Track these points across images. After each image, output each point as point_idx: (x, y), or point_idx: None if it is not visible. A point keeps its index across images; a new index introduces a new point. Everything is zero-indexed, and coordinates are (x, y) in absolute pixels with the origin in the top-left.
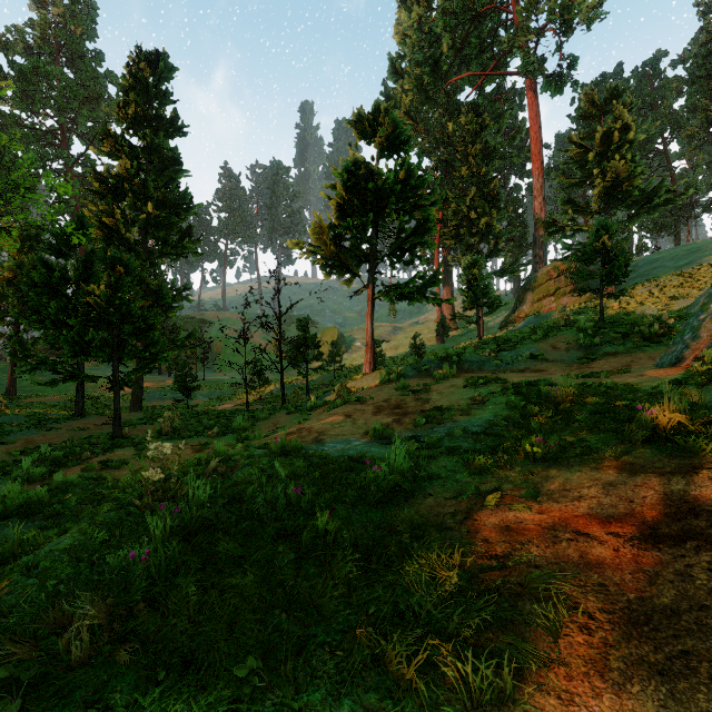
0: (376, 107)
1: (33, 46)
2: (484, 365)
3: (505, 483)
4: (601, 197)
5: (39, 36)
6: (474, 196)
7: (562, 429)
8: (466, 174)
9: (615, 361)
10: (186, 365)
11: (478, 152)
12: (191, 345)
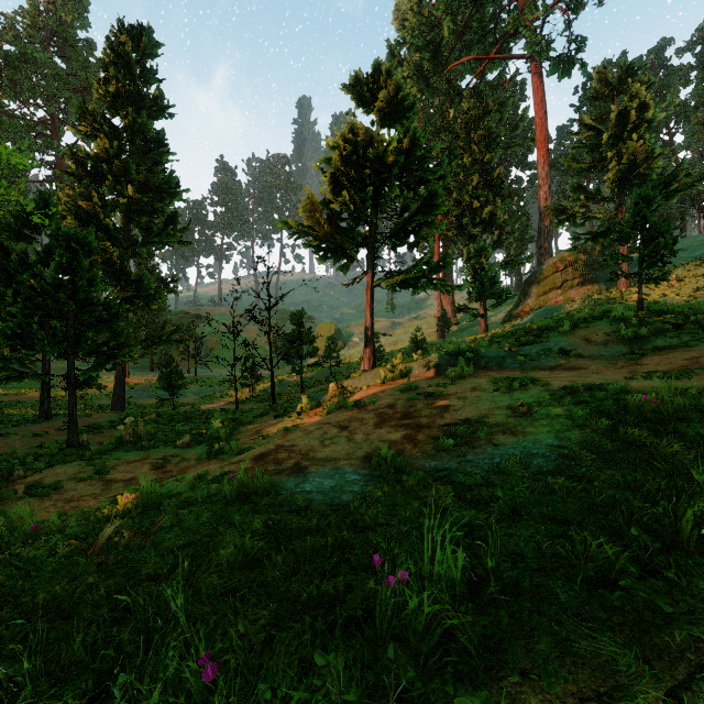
0: (376, 68)
1: (23, 34)
2: (504, 361)
3: (702, 642)
4: (615, 182)
5: (29, 23)
6: (477, 184)
7: None
8: (469, 161)
9: (675, 356)
10: (171, 361)
11: (481, 139)
12: (178, 340)
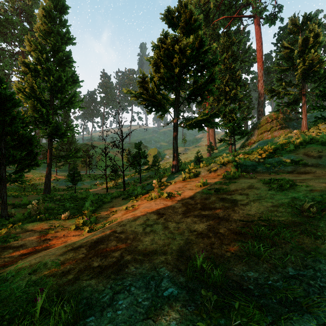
0: (179, 4)
1: (8, 10)
2: (256, 168)
3: None
4: (301, 75)
5: (11, 5)
6: (228, 79)
7: None
8: (223, 68)
9: None
10: (74, 167)
11: (230, 57)
12: (78, 156)
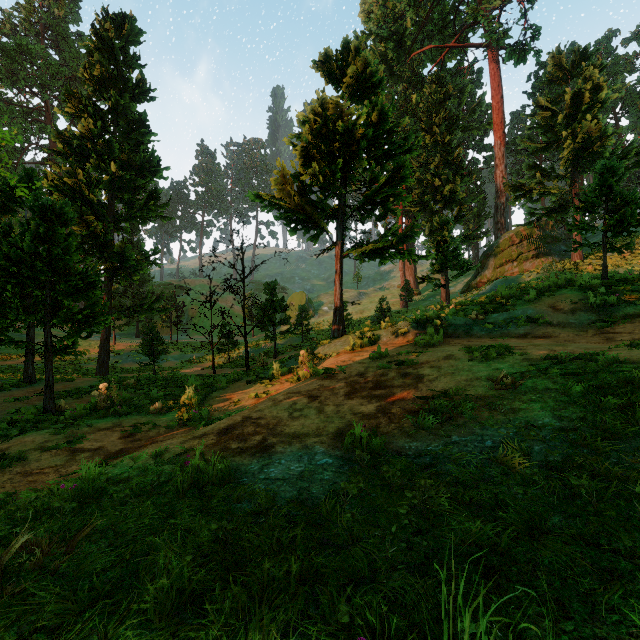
0: (345, 45)
1: (19, 27)
2: (471, 329)
3: None
4: (569, 160)
5: (24, 18)
6: (438, 164)
7: None
8: (430, 142)
9: None
10: (153, 328)
11: (442, 122)
12: (159, 308)
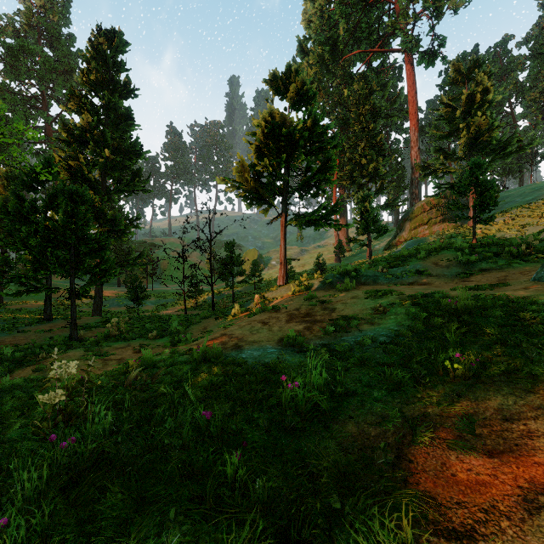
0: (288, 68)
1: (20, 30)
2: (378, 279)
3: (430, 405)
4: (466, 146)
5: (25, 22)
6: (364, 146)
7: (471, 342)
8: (358, 129)
9: (491, 275)
10: (137, 279)
11: (368, 112)
12: (141, 263)
